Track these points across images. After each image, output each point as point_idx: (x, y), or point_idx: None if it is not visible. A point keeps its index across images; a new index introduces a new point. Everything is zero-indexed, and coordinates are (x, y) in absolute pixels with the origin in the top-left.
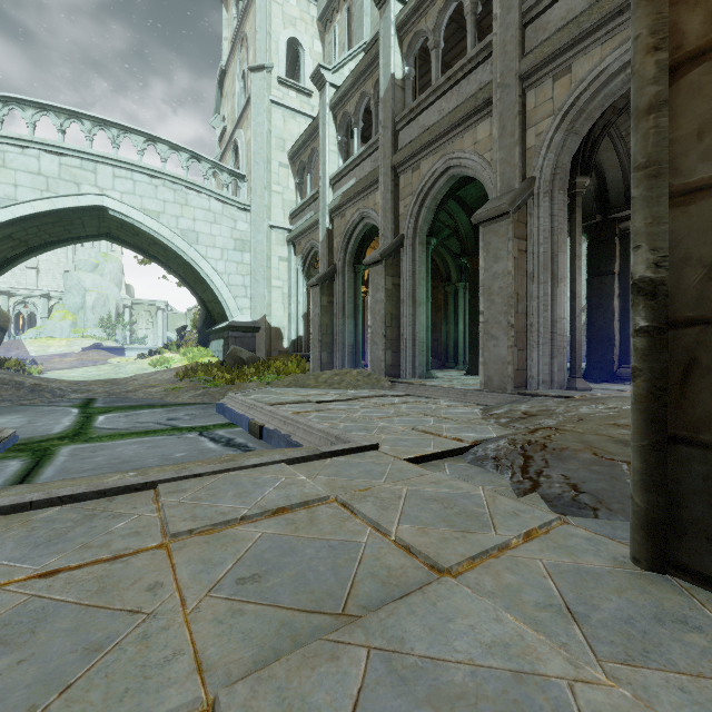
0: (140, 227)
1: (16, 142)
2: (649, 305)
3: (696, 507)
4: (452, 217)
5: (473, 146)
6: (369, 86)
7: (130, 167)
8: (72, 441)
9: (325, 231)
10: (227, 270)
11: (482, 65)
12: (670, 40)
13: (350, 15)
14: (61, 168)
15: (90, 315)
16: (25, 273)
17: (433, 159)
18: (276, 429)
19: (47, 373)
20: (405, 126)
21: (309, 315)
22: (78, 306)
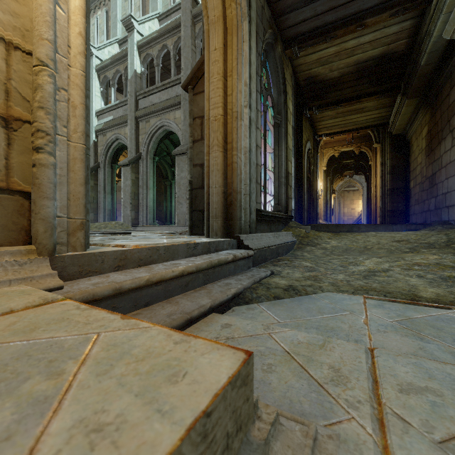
0: None
1: None
2: (190, 185)
3: (196, 222)
4: (167, 147)
5: (174, 119)
6: (122, 68)
7: None
8: None
9: (92, 142)
10: None
11: (178, 85)
12: (193, 136)
13: (108, 16)
14: None
15: None
16: None
17: (156, 119)
18: None
19: None
20: (142, 98)
21: None
22: None
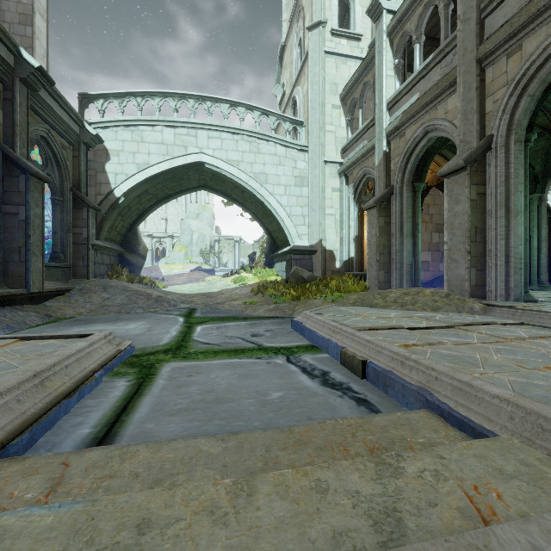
0: (226, 175)
1: (149, 123)
2: None
3: None
4: (545, 112)
5: None
6: None
7: (219, 128)
8: (174, 356)
9: (381, 155)
10: (289, 203)
11: None
12: None
13: None
14: (175, 137)
15: (195, 248)
16: (160, 222)
17: (547, 29)
18: (392, 373)
19: (168, 287)
20: (495, 8)
21: (359, 238)
22: (188, 242)
